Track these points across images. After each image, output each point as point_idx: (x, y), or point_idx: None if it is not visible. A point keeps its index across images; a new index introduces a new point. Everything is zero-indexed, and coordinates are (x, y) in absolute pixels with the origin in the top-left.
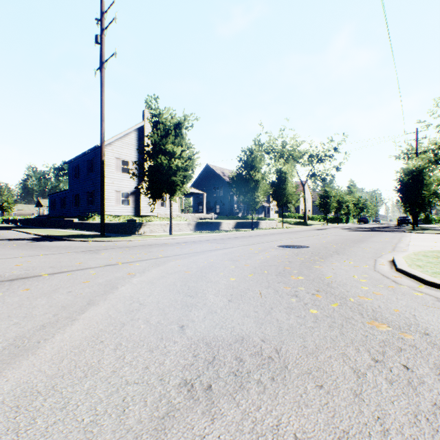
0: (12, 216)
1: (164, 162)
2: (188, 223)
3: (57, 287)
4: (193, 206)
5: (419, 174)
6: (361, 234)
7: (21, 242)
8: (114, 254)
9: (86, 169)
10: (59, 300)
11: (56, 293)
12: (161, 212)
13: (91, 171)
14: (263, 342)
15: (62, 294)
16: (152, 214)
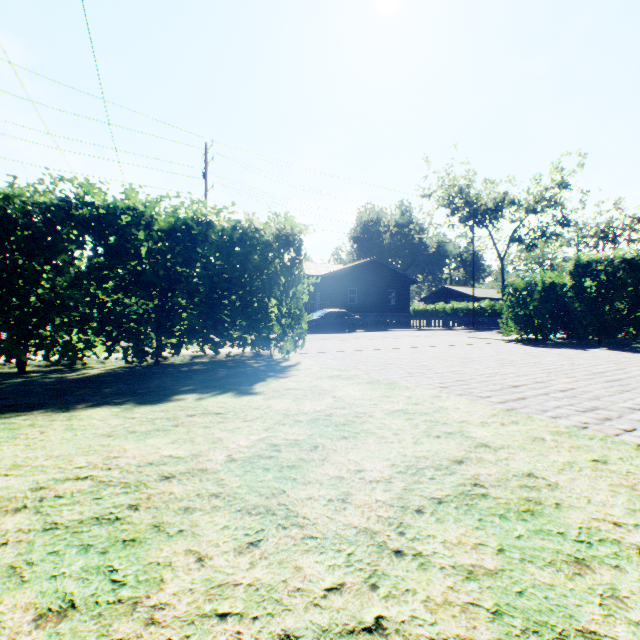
0: None
1: None
2: None
3: None
4: None
5: None
6: None
7: None
8: None
9: None
10: None
11: None
12: None
13: None
14: None
15: None
16: None
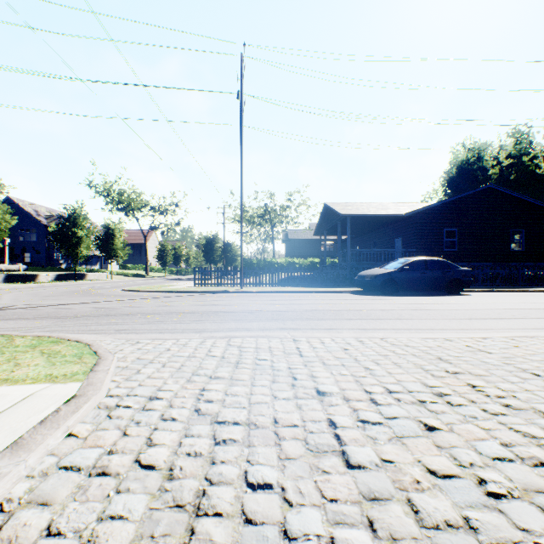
0: None
1: None
2: None
3: None
4: None
5: (213, 241)
6: (164, 281)
7: None
8: None
9: None
10: None
11: None
12: None
13: None
14: (60, 295)
15: None
16: None
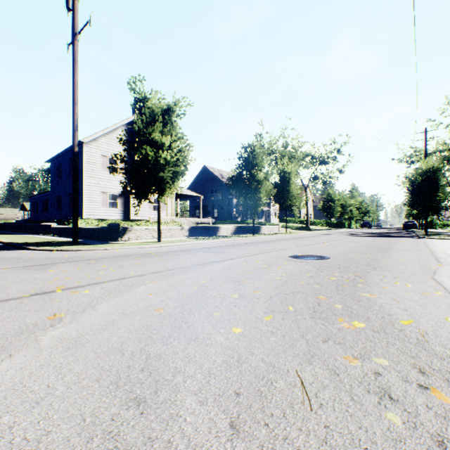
0: None
1: (150, 154)
2: (181, 228)
3: None
4: (189, 210)
5: (433, 175)
6: (375, 240)
7: None
8: (66, 271)
9: (68, 168)
10: None
11: None
12: (153, 216)
13: None
14: None
15: None
16: (144, 218)
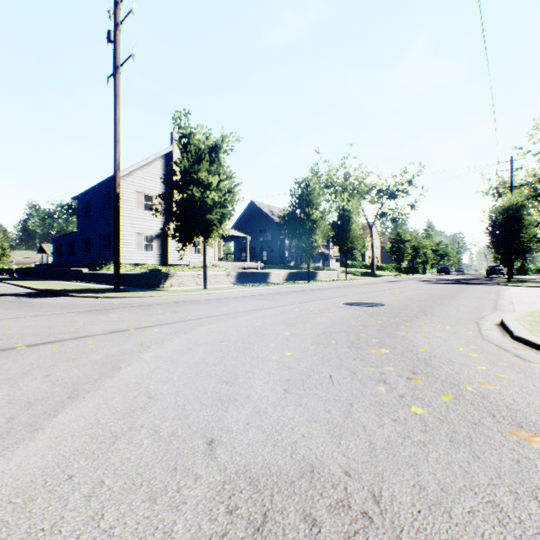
0: (8, 266)
1: (196, 195)
2: (227, 274)
3: (32, 366)
4: (234, 253)
5: (517, 212)
6: (446, 287)
7: (9, 298)
8: (127, 316)
9: (99, 206)
10: (26, 391)
11: (26, 377)
12: (194, 260)
13: (106, 208)
14: (348, 476)
15: (35, 380)
16: (183, 262)
